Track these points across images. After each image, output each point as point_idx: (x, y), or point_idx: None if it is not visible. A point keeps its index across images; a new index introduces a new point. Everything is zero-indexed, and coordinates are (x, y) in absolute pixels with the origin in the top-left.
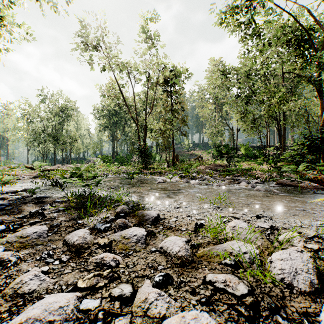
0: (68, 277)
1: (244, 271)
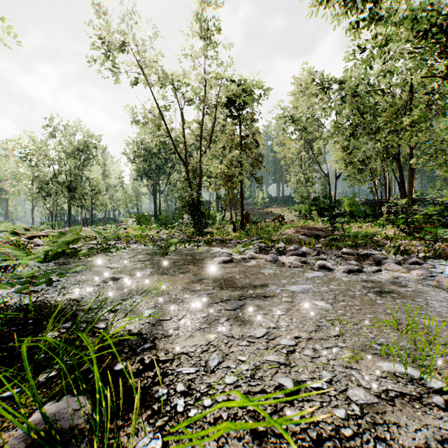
0: None
1: None
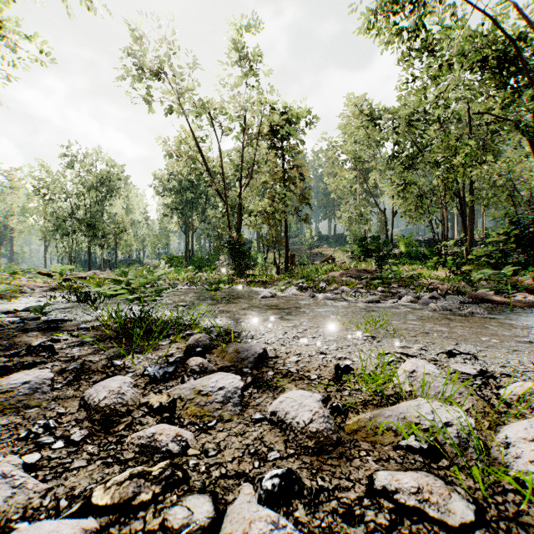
0: (76, 477)
1: (451, 465)
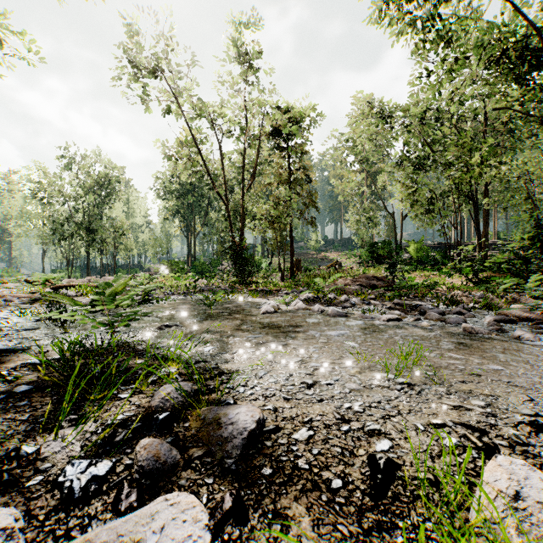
0: None
1: None
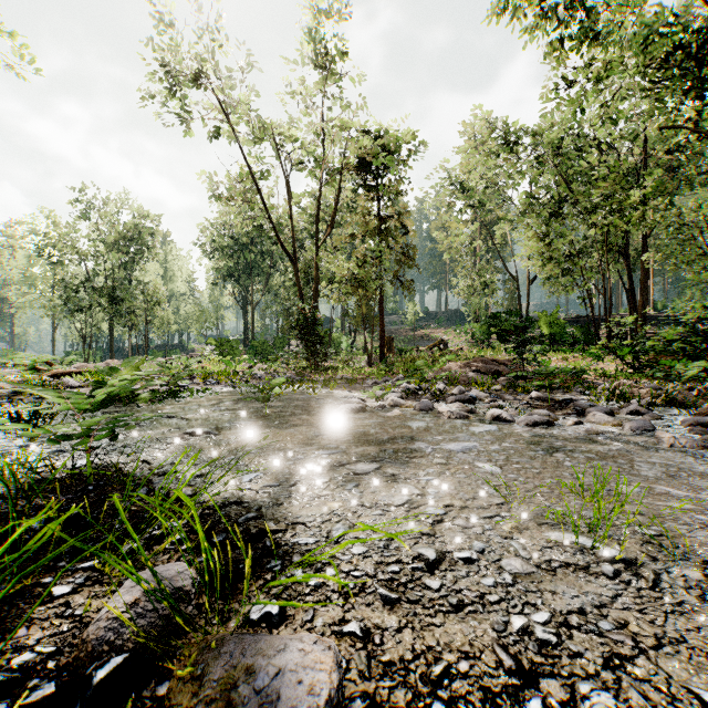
0: None
1: None
